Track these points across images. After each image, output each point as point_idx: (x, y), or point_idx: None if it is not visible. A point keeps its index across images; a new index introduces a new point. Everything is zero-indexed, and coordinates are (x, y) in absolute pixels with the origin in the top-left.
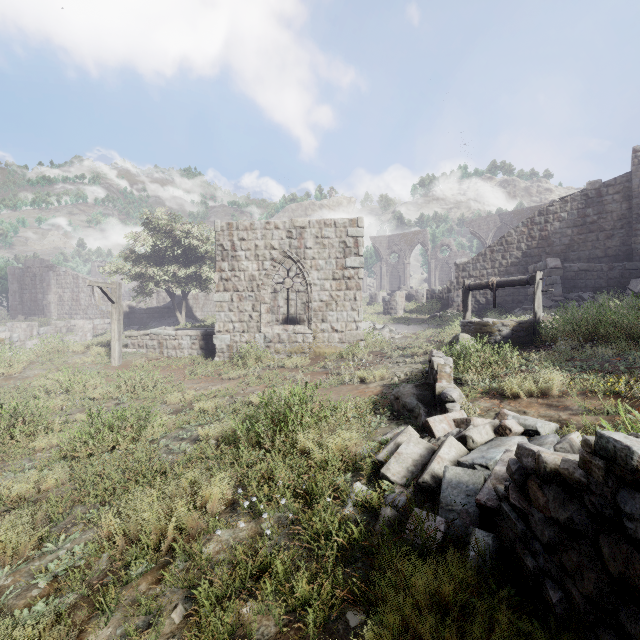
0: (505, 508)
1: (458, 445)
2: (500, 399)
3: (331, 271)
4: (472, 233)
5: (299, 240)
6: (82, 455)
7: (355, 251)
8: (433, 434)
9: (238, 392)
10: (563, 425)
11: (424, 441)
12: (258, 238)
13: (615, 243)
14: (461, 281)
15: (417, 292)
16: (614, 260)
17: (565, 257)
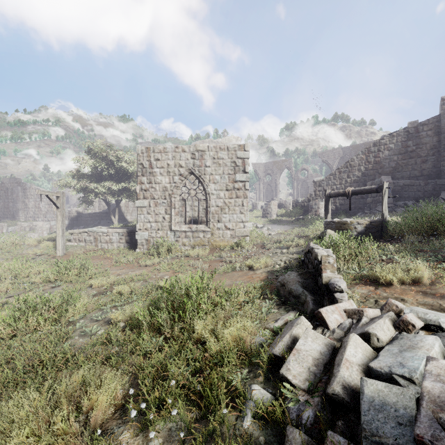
0: None
1: (363, 344)
2: (374, 286)
3: (225, 184)
4: (323, 161)
5: (200, 160)
6: (5, 337)
7: (243, 169)
8: (326, 325)
9: (151, 277)
10: None
11: (322, 336)
12: (169, 159)
13: (428, 166)
14: (318, 193)
15: (286, 202)
16: (428, 178)
17: (392, 176)
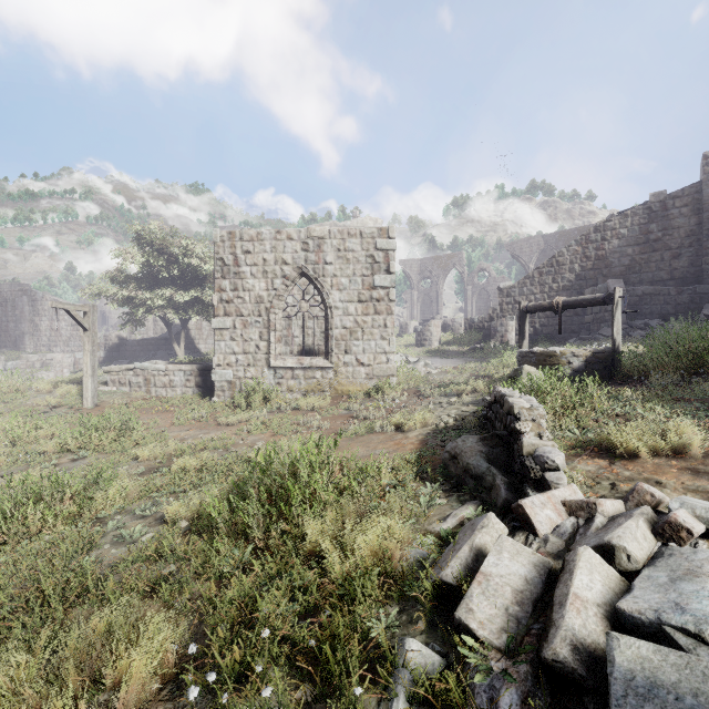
0: None
1: (603, 566)
2: (607, 459)
3: (356, 291)
4: (513, 256)
5: (317, 253)
6: None
7: (385, 267)
8: (533, 528)
9: (236, 442)
10: None
11: (527, 549)
12: (267, 251)
13: (683, 264)
14: (505, 308)
15: (454, 321)
16: (681, 283)
17: (625, 280)
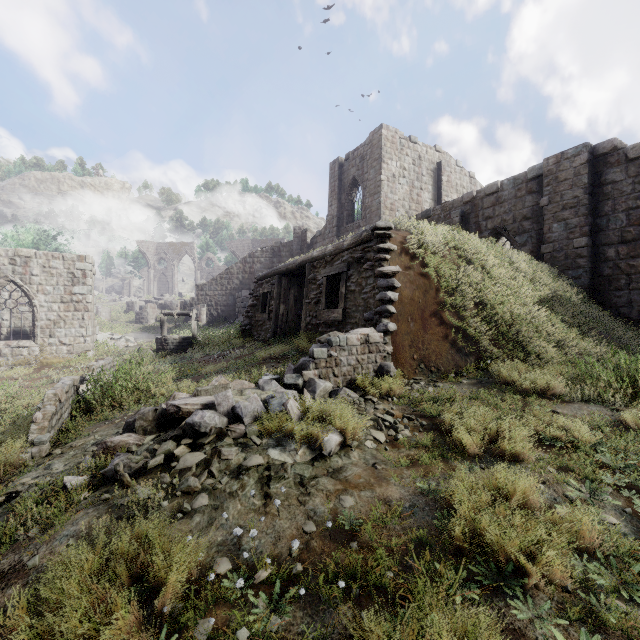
0: None
1: None
2: None
3: (59, 296)
4: (232, 252)
5: (24, 267)
6: None
7: (83, 281)
8: None
9: None
10: None
11: None
12: None
13: None
14: (200, 298)
15: (172, 303)
16: None
17: None
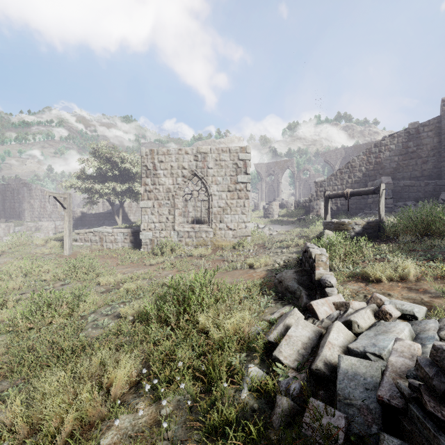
0: (416, 412)
1: (345, 330)
2: (365, 282)
3: (226, 185)
4: (325, 161)
5: (203, 162)
6: (23, 329)
7: (244, 170)
8: (316, 316)
9: (156, 275)
10: (428, 307)
11: (311, 324)
12: (173, 161)
13: (429, 166)
14: (319, 194)
15: (287, 202)
16: (428, 179)
17: (393, 177)
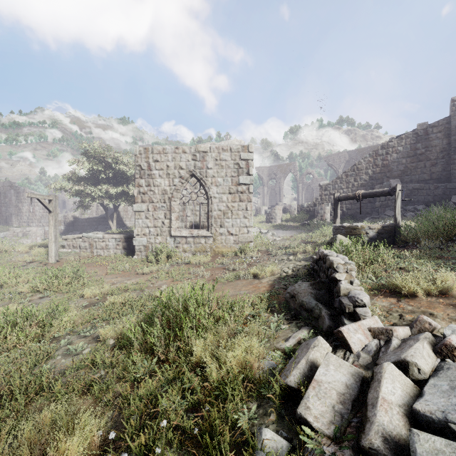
0: None
1: (401, 376)
2: (396, 297)
3: (227, 187)
4: (328, 165)
5: (202, 162)
6: None
7: (246, 171)
8: (349, 347)
9: (148, 286)
10: None
11: (346, 363)
12: (169, 160)
13: (438, 169)
14: (324, 198)
15: (290, 206)
16: (437, 182)
17: (401, 180)
